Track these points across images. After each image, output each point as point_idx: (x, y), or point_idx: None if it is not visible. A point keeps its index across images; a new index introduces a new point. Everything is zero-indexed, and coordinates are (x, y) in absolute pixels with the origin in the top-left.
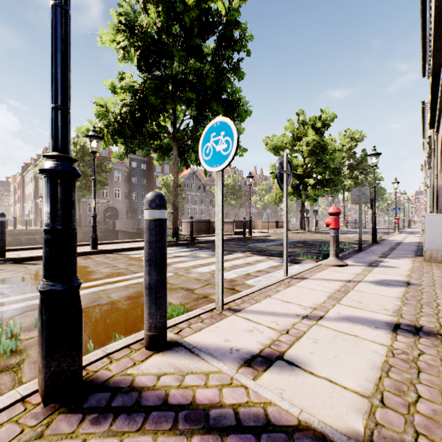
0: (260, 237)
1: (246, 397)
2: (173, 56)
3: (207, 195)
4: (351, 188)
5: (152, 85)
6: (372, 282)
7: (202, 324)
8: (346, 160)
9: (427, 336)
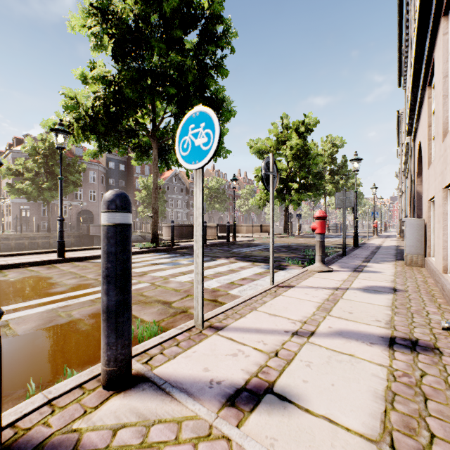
0: (244, 241)
1: None
2: (152, 48)
3: (190, 198)
4: (332, 192)
5: (128, 77)
6: (360, 289)
7: (177, 348)
8: (327, 165)
9: (424, 352)
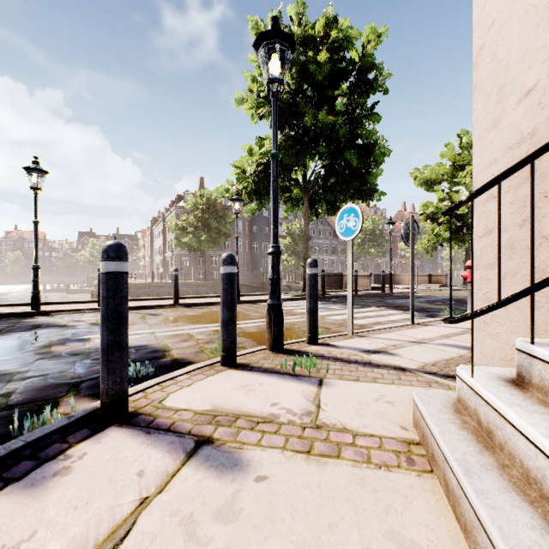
0: (403, 293)
1: (361, 358)
2: (306, 114)
3: (338, 242)
4: None
5: (287, 147)
6: None
7: (338, 339)
8: None
9: None
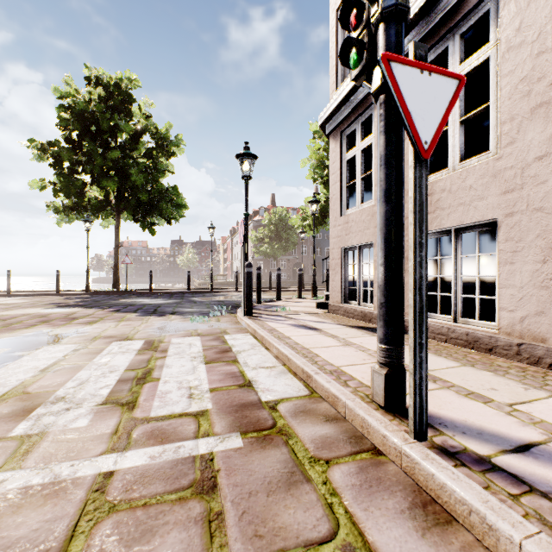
0: None
1: None
2: None
3: None
4: None
5: None
6: None
7: None
8: None
9: None
